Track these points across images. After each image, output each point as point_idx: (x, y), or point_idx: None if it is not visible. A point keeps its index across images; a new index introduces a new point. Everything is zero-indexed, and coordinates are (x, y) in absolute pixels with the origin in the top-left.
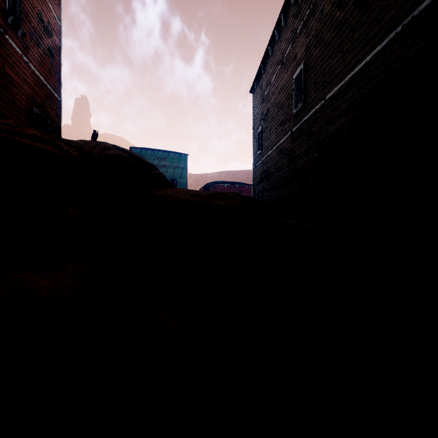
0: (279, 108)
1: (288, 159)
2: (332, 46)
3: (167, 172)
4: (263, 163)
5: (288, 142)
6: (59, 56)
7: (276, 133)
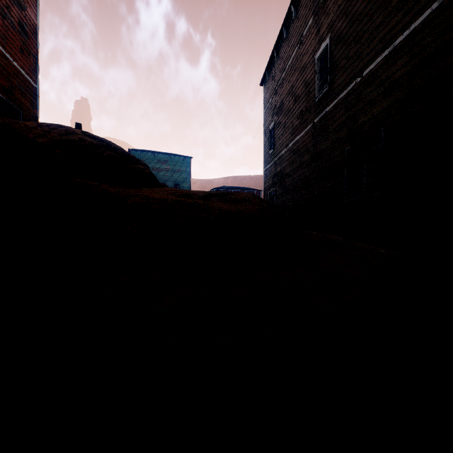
0: (296, 97)
1: (308, 157)
2: (374, 4)
3: (169, 176)
4: (275, 163)
5: (308, 136)
6: (35, 35)
7: (292, 127)
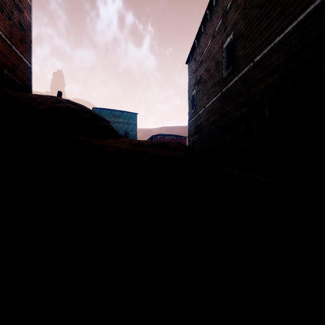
0: (211, 73)
1: (219, 115)
2: (261, 14)
3: (121, 127)
4: (196, 119)
5: (219, 100)
6: (29, 30)
7: (208, 94)
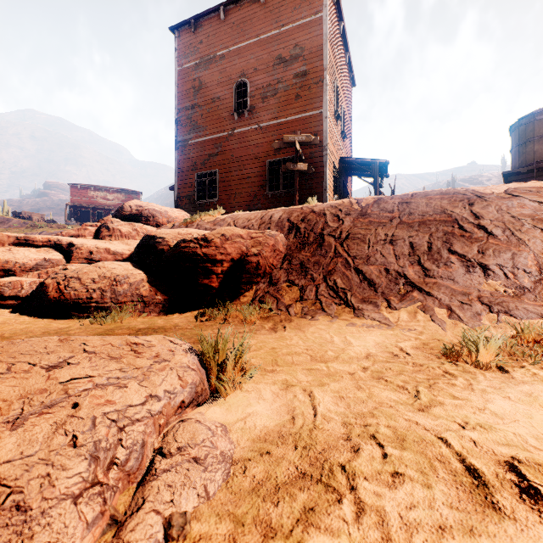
0: None
1: None
2: None
3: None
4: None
5: None
6: (321, 57)
7: None
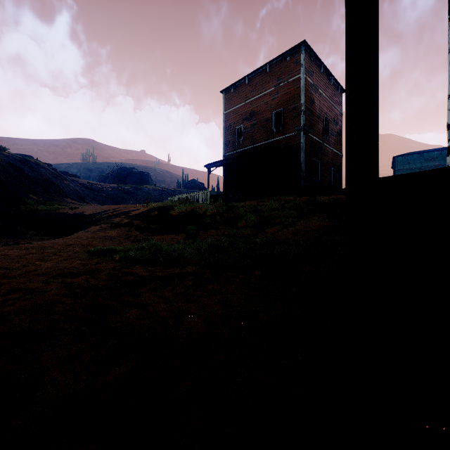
0: None
1: None
2: None
3: None
4: None
5: None
6: (341, 131)
7: None
